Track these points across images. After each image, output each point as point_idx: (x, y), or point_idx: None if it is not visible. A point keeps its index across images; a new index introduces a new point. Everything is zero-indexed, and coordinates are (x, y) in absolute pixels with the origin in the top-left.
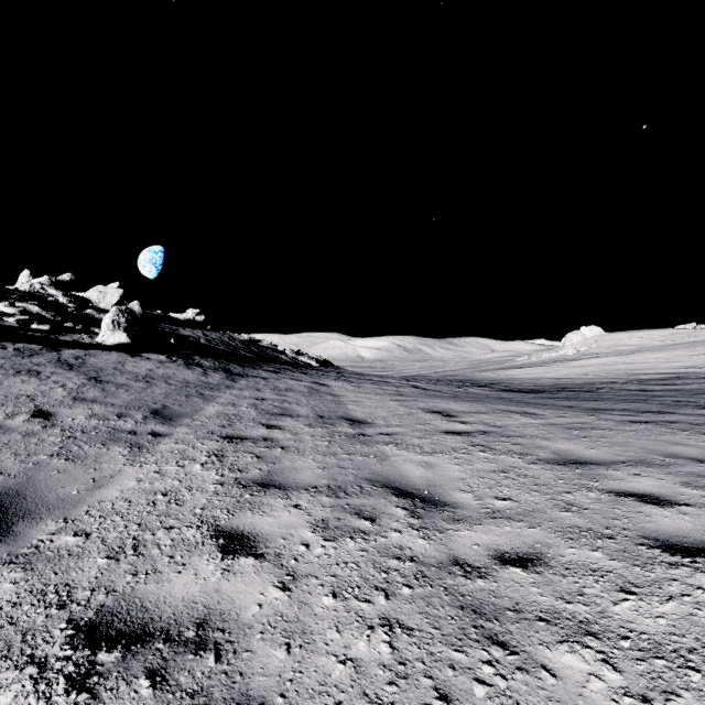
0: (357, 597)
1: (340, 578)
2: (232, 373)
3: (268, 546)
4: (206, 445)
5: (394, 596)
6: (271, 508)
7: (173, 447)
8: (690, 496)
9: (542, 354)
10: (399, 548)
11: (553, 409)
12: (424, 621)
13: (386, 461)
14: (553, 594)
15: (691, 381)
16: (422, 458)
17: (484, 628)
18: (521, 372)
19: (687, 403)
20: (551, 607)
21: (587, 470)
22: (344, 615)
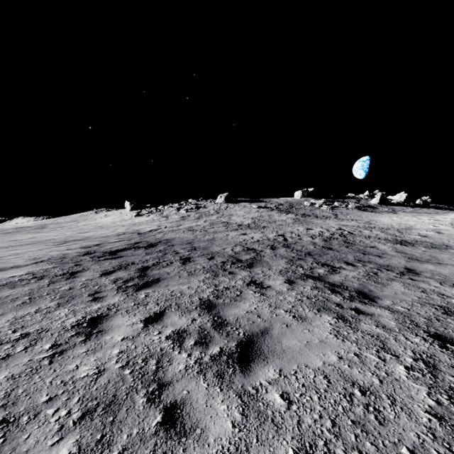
0: None
1: None
2: None
3: None
4: None
5: None
6: None
7: None
8: None
9: None
10: None
11: None
12: None
13: None
14: None
15: None
16: None
17: None
18: None
19: None
20: None
21: None
22: None
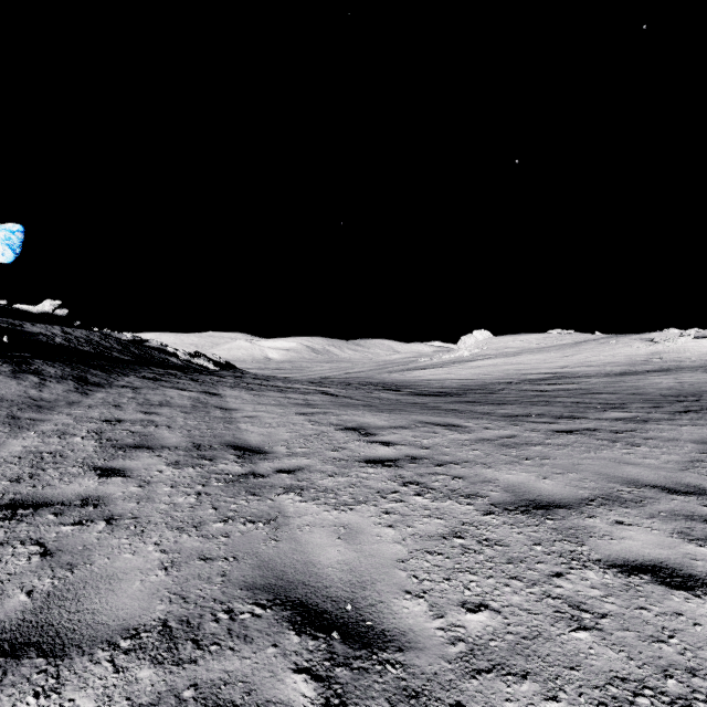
0: None
1: None
2: (88, 383)
3: None
4: None
5: None
6: None
7: None
8: (706, 561)
9: (442, 355)
10: None
11: (475, 418)
12: None
13: (283, 528)
14: None
15: (570, 381)
16: (339, 517)
17: None
18: (426, 373)
19: (586, 405)
20: None
21: (560, 521)
22: None
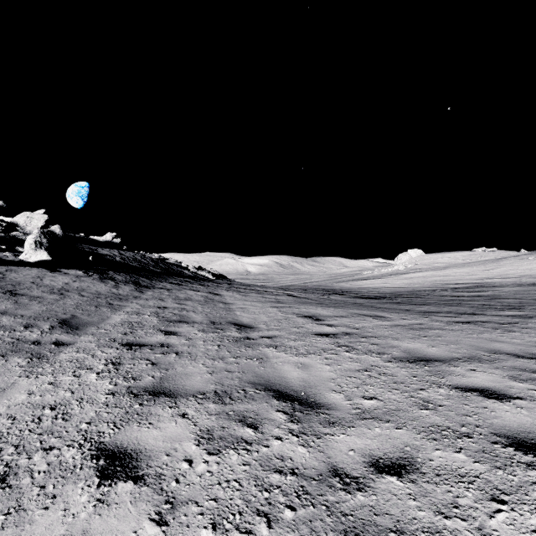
0: (238, 527)
1: (222, 503)
2: (141, 286)
3: (150, 466)
4: (105, 353)
5: (277, 522)
6: (158, 419)
7: (73, 356)
8: (519, 389)
9: (381, 269)
10: (280, 458)
11: (396, 312)
12: None
13: (267, 363)
14: (430, 507)
15: (486, 289)
16: (298, 359)
17: None
18: (367, 283)
19: (490, 306)
20: (431, 525)
21: (433, 367)
22: None
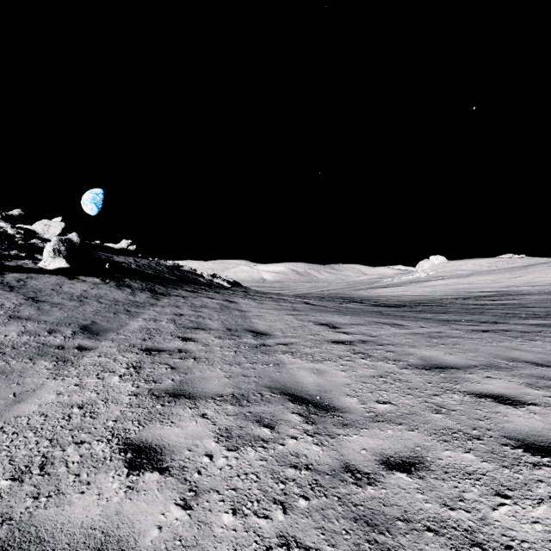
0: (256, 513)
1: (241, 492)
2: (157, 293)
3: (173, 459)
4: (126, 358)
5: (292, 510)
6: (180, 418)
7: (96, 360)
8: (534, 396)
9: (402, 276)
10: (295, 455)
11: (415, 320)
12: (321, 538)
13: (283, 368)
14: (437, 500)
15: (512, 297)
16: (314, 366)
17: (377, 542)
18: (387, 291)
19: (514, 315)
20: (437, 515)
21: (449, 374)
22: (243, 535)
